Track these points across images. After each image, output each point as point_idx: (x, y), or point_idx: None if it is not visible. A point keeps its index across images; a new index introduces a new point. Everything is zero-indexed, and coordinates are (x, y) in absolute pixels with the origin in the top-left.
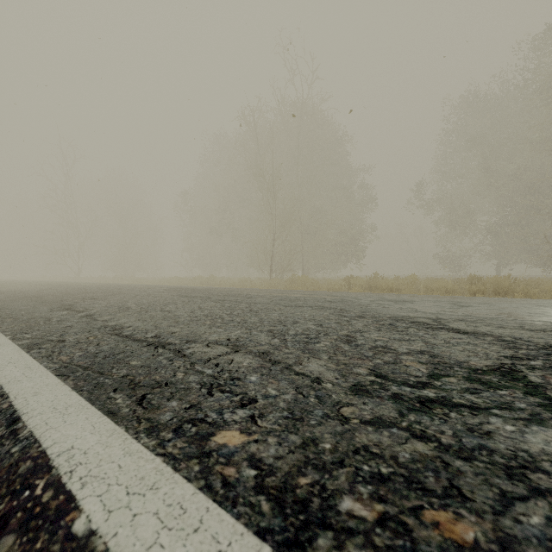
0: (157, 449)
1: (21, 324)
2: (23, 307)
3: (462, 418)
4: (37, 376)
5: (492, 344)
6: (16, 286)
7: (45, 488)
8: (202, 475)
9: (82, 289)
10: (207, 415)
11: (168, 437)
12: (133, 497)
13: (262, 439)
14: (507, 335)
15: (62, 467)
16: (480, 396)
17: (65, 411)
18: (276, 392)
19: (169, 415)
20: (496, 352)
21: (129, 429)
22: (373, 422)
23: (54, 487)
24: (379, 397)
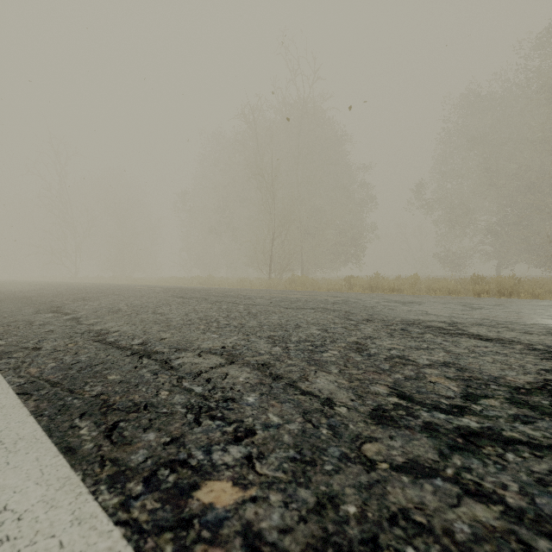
0: (118, 513)
1: None
2: (8, 309)
3: (524, 463)
4: None
5: (524, 354)
6: (9, 287)
7: None
8: None
9: (75, 289)
10: (191, 454)
11: (136, 491)
12: None
13: (262, 496)
14: (537, 342)
15: None
16: (536, 427)
17: (12, 447)
18: (279, 420)
19: (142, 454)
20: (533, 364)
21: (88, 476)
22: (407, 467)
23: None
24: (409, 427)
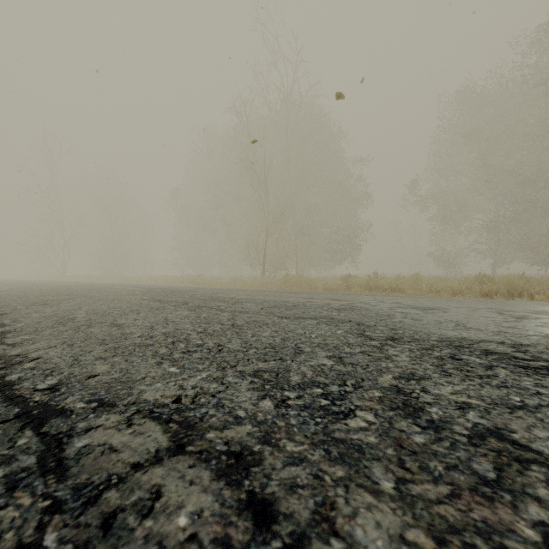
0: None
1: None
2: None
3: None
4: None
5: None
6: None
7: None
8: None
9: (47, 290)
10: None
11: None
12: None
13: None
14: None
15: None
16: None
17: None
18: None
19: None
20: None
21: None
22: None
23: None
24: None
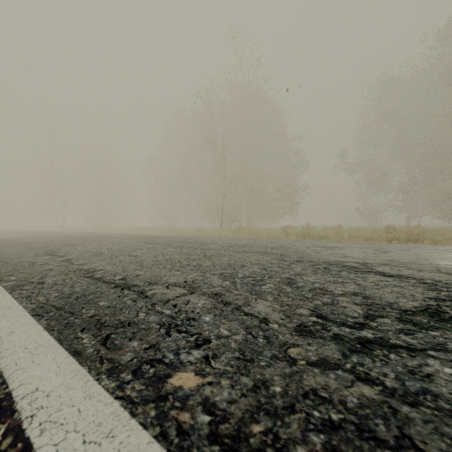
0: (116, 392)
1: (8, 268)
2: (13, 252)
3: (402, 360)
4: (15, 316)
5: (415, 286)
6: (10, 235)
7: (5, 434)
8: (157, 421)
9: (64, 237)
10: (164, 355)
11: (127, 379)
12: (89, 446)
13: (216, 381)
14: (427, 277)
15: (24, 411)
16: (415, 337)
17: (34, 351)
18: (228, 333)
19: (130, 355)
20: (421, 294)
21: (92, 369)
22: (318, 363)
23: (14, 433)
24: (322, 337)
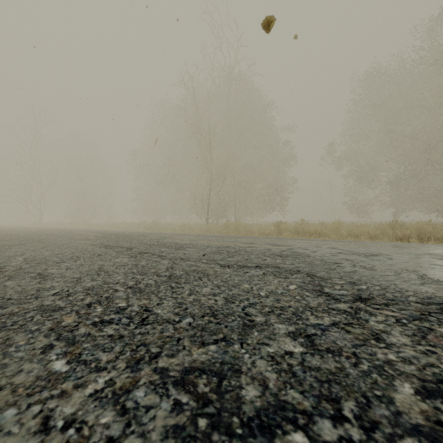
0: None
1: None
2: None
3: None
4: None
5: None
6: None
7: None
8: None
9: (11, 235)
10: None
11: None
12: None
13: None
14: None
15: None
16: None
17: None
18: None
19: None
20: None
21: None
22: None
23: None
24: None
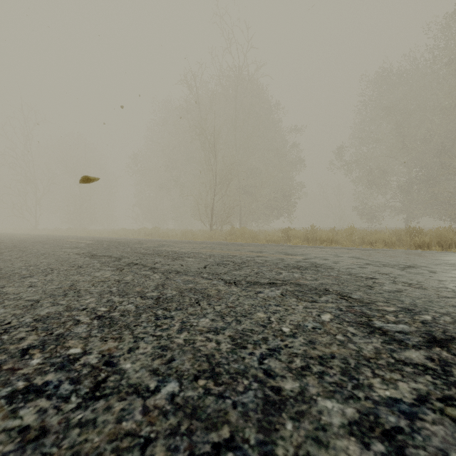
0: None
1: None
2: None
3: None
4: None
5: None
6: None
7: None
8: None
9: None
10: None
11: None
12: None
13: None
14: None
15: None
16: None
17: None
18: None
19: None
20: None
21: None
22: None
23: None
24: None
